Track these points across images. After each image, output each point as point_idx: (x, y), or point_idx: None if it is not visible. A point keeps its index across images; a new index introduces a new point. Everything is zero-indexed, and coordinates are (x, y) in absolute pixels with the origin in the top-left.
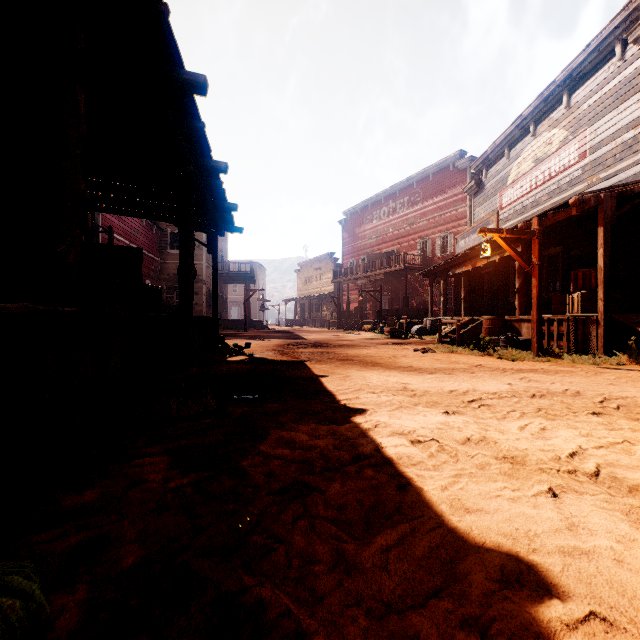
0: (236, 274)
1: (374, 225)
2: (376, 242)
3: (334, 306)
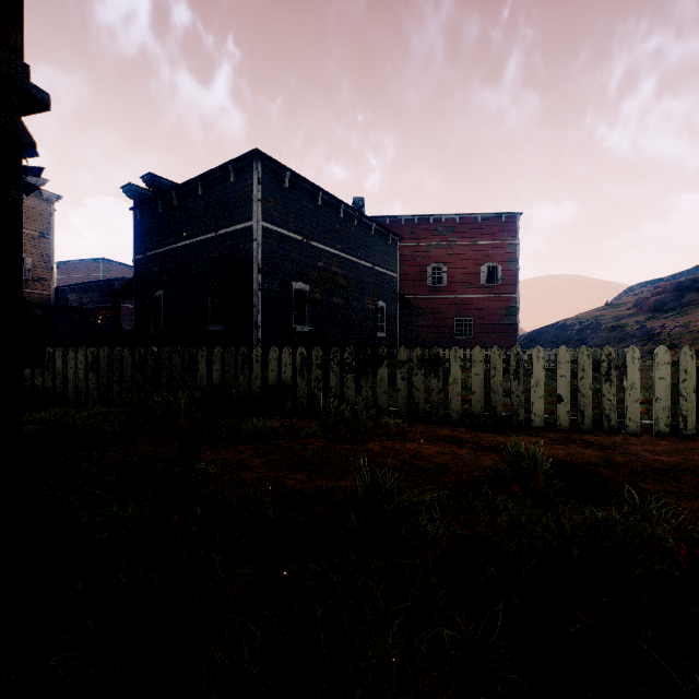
0: None
1: None
2: None
3: None
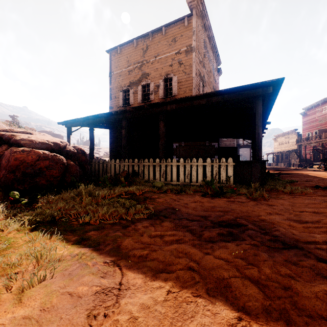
0: (246, 145)
1: (323, 114)
2: (324, 122)
3: (297, 156)
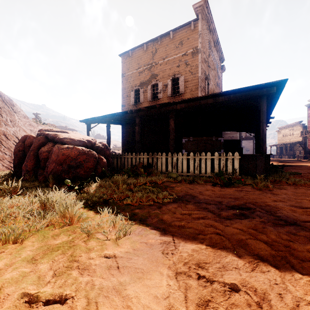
0: (249, 137)
1: None
2: None
3: (301, 148)
